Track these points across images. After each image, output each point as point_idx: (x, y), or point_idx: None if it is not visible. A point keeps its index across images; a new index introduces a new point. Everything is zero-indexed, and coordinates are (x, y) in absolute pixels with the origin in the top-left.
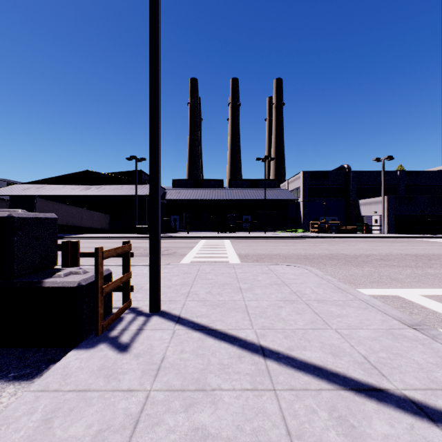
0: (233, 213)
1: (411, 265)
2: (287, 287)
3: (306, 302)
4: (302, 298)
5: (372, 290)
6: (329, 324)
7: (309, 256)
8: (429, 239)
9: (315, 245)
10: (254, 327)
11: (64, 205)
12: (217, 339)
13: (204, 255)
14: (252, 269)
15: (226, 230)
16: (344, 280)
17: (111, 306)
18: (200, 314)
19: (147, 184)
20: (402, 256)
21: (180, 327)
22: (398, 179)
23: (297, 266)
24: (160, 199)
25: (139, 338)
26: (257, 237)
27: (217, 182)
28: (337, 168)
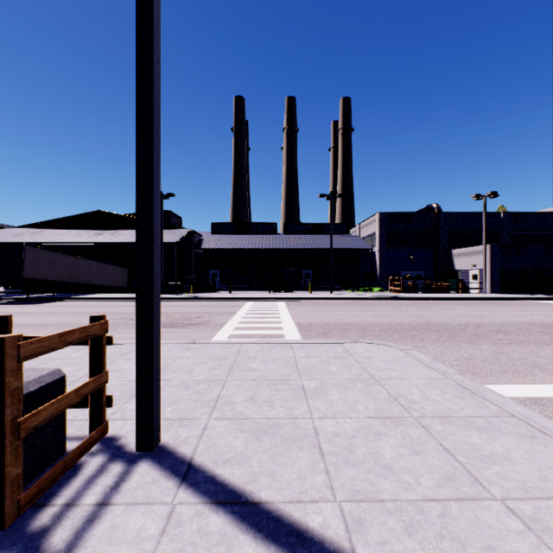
0: (289, 266)
1: (546, 341)
2: (380, 387)
3: (421, 422)
4: (411, 412)
5: (511, 387)
6: (483, 483)
7: (397, 326)
8: (546, 300)
9: (401, 309)
10: (337, 493)
11: (65, 256)
12: (260, 538)
13: (249, 326)
14: (319, 351)
15: (281, 288)
16: (461, 368)
17: (63, 440)
18: (231, 455)
19: (177, 229)
20: (525, 326)
21: (187, 494)
22: (501, 222)
23: (386, 346)
24: (158, 239)
25: (90, 534)
26: (321, 298)
27: (269, 227)
28: (423, 208)
